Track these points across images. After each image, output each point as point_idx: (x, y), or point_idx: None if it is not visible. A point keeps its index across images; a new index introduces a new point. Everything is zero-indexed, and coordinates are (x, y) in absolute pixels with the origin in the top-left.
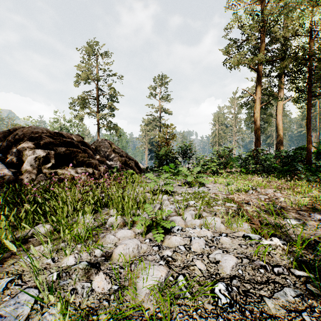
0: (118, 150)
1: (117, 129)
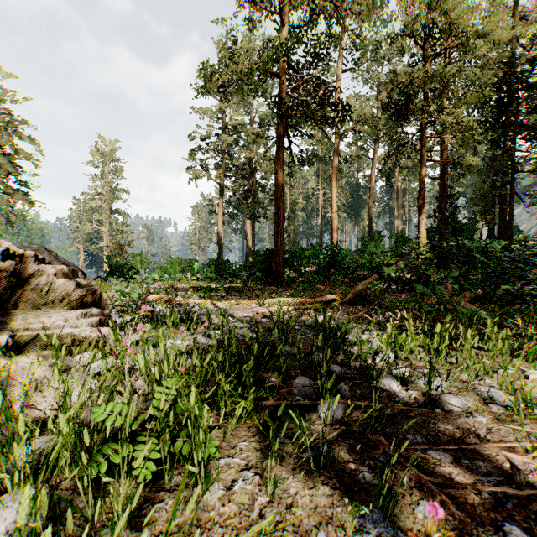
0: (61, 258)
1: (18, 213)
